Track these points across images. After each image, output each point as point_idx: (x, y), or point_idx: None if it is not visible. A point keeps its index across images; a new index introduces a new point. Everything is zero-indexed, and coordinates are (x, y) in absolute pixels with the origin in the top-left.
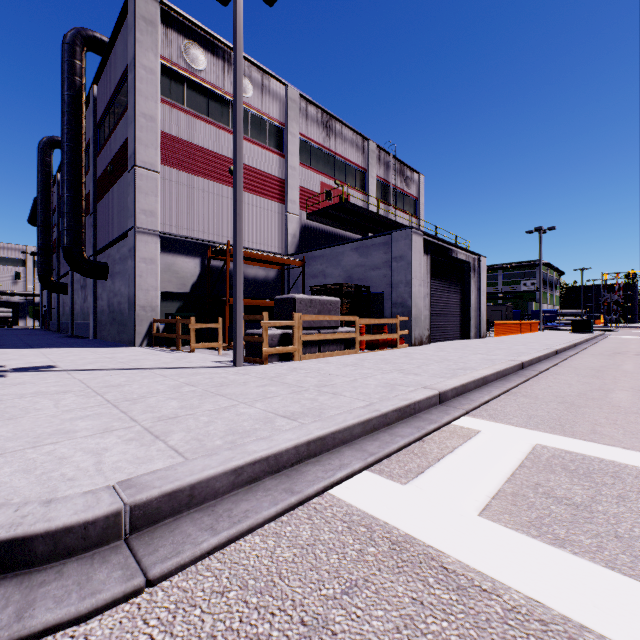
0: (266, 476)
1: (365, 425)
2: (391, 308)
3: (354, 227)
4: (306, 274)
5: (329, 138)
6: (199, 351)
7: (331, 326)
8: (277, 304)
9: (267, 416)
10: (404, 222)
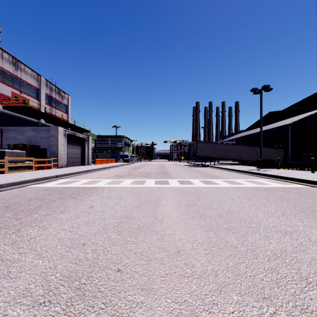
0: (13, 185)
1: (35, 180)
2: (50, 154)
3: (32, 115)
4: (3, 137)
5: (17, 71)
6: None
7: (22, 161)
8: None
9: (8, 180)
10: (61, 115)
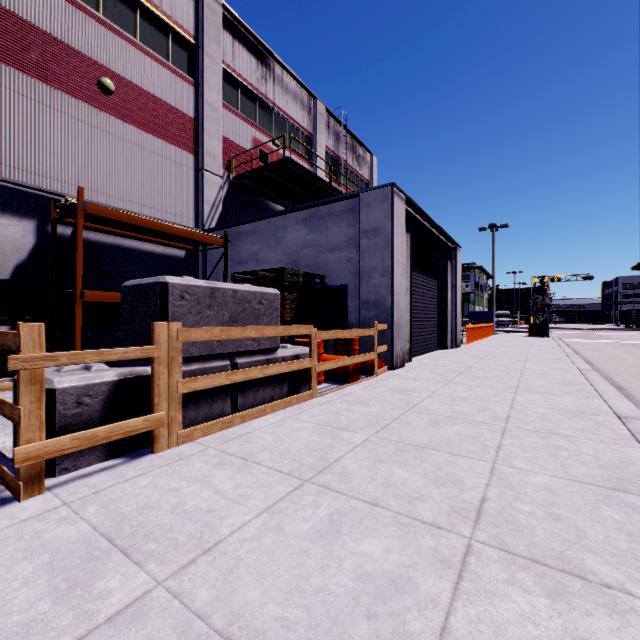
0: None
1: None
2: (359, 309)
3: (298, 204)
4: (230, 259)
5: (265, 81)
6: (2, 392)
7: (261, 348)
8: (127, 299)
9: None
10: None
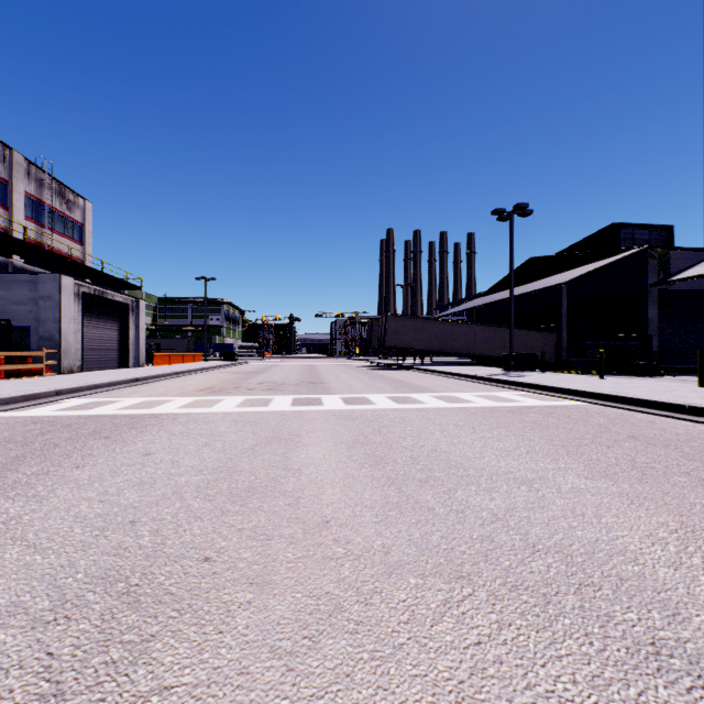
0: None
1: (2, 401)
2: (39, 341)
3: None
4: None
5: None
6: None
7: None
8: None
9: None
10: (66, 248)
